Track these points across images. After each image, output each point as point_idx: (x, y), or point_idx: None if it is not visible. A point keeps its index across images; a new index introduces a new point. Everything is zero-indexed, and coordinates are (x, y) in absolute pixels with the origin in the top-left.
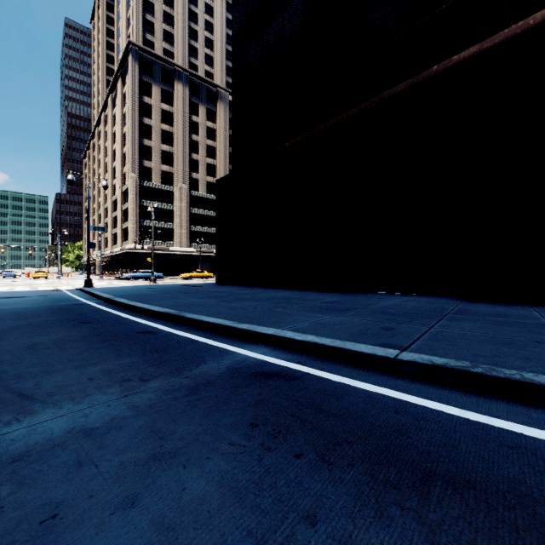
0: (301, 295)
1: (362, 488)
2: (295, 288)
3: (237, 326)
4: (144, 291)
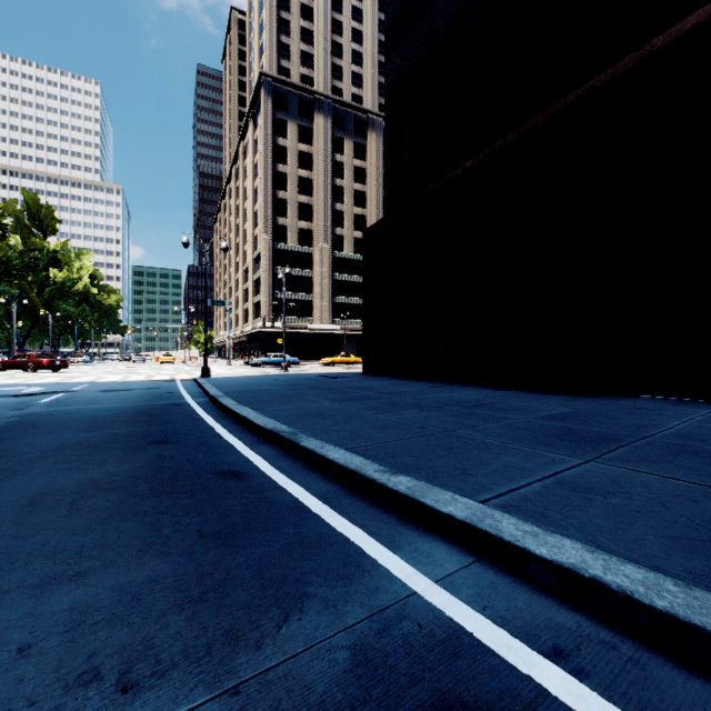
0: (494, 397)
1: None
2: (481, 383)
3: (386, 482)
4: (265, 385)
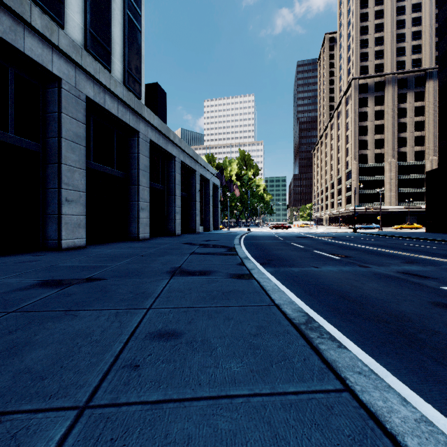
0: None
1: (445, 245)
2: None
3: (435, 239)
4: (388, 233)
